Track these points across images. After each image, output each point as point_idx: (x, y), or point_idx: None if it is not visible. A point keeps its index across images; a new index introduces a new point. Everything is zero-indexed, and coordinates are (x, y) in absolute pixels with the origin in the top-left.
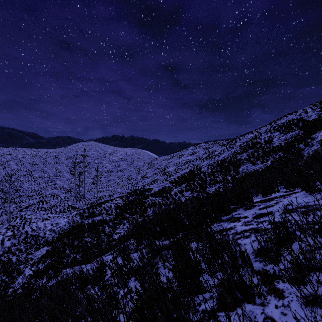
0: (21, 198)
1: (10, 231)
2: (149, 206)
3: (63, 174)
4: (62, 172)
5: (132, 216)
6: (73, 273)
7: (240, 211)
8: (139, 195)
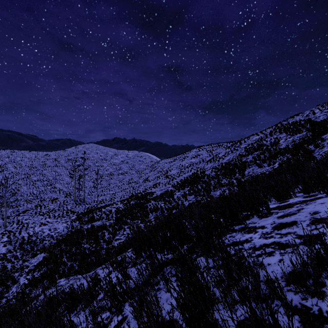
0: (19, 203)
1: (6, 237)
2: (150, 210)
3: (62, 177)
4: (61, 175)
5: (133, 221)
6: (61, 291)
7: (254, 219)
8: (140, 199)
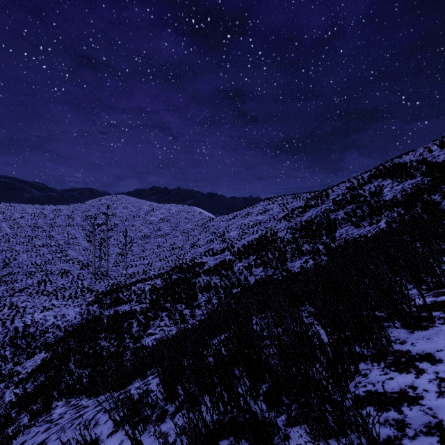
0: (16, 277)
1: None
2: (200, 289)
3: (78, 241)
4: (76, 238)
5: (174, 305)
6: None
7: (397, 332)
8: (186, 272)
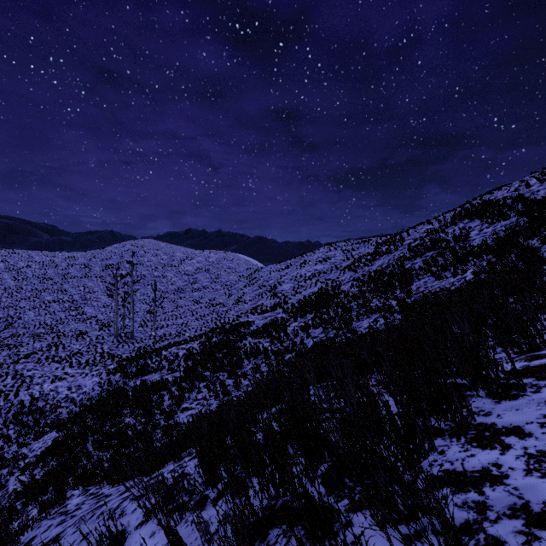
0: (21, 340)
1: None
2: (246, 355)
3: (96, 296)
4: (94, 292)
5: (214, 374)
6: None
7: (481, 402)
8: (229, 334)
